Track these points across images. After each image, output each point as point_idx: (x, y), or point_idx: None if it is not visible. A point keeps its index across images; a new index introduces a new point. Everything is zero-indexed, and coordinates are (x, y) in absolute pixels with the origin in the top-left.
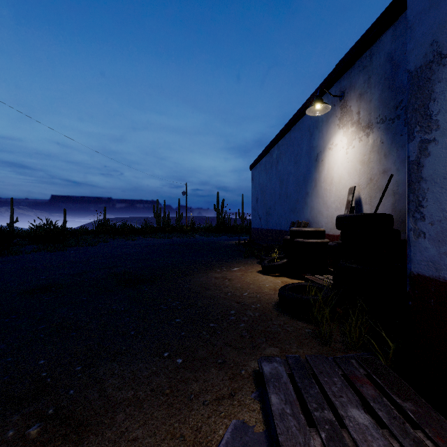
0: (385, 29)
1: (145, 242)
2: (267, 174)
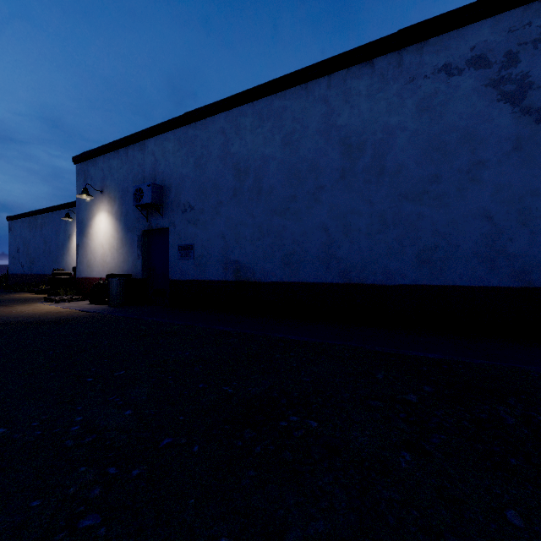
0: None
1: None
2: (31, 232)
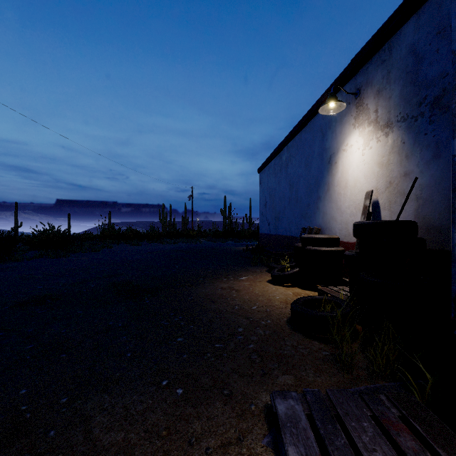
0: (407, 19)
1: (150, 247)
2: (276, 178)
